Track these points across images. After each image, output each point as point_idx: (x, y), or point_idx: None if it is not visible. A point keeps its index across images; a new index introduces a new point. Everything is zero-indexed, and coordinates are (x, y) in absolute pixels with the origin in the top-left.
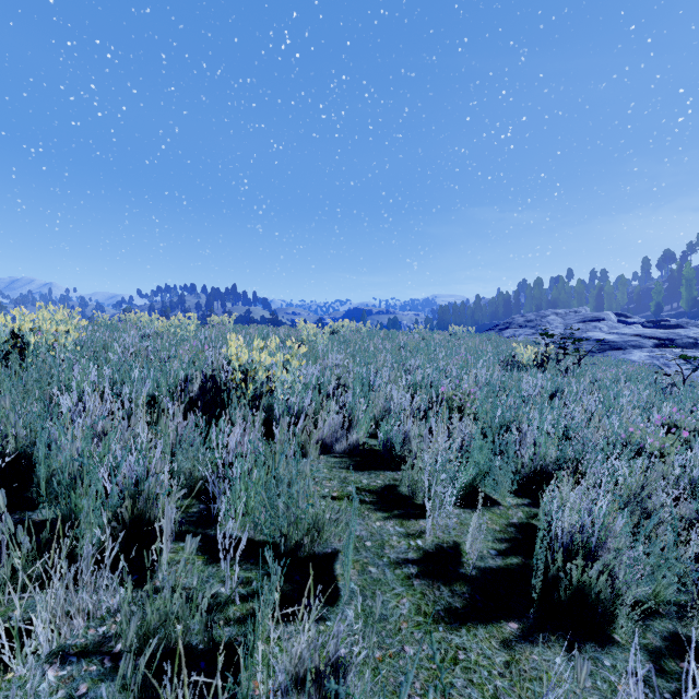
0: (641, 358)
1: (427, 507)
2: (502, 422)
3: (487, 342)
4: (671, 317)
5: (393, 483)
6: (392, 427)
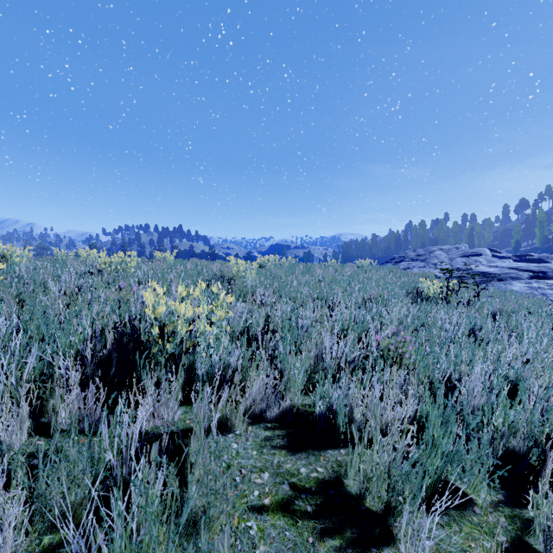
0: (521, 289)
1: (402, 551)
2: (442, 373)
3: (390, 274)
4: (527, 251)
5: (338, 471)
6: (332, 394)
